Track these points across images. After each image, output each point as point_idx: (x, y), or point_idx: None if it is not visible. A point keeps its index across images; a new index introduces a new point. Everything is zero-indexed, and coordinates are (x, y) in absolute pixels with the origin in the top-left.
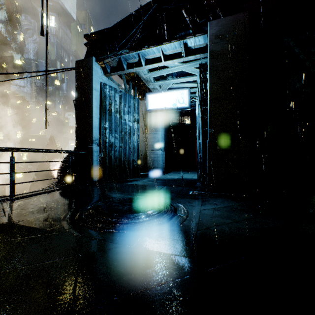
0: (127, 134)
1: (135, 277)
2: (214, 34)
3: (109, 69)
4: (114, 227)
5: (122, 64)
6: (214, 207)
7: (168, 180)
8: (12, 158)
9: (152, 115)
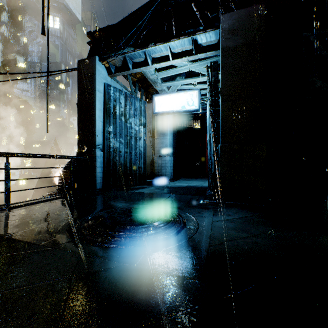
0: (133, 139)
1: (135, 306)
2: (227, 29)
3: (113, 69)
4: (115, 241)
5: (127, 64)
6: (227, 219)
7: (177, 188)
8: (7, 164)
9: (159, 119)
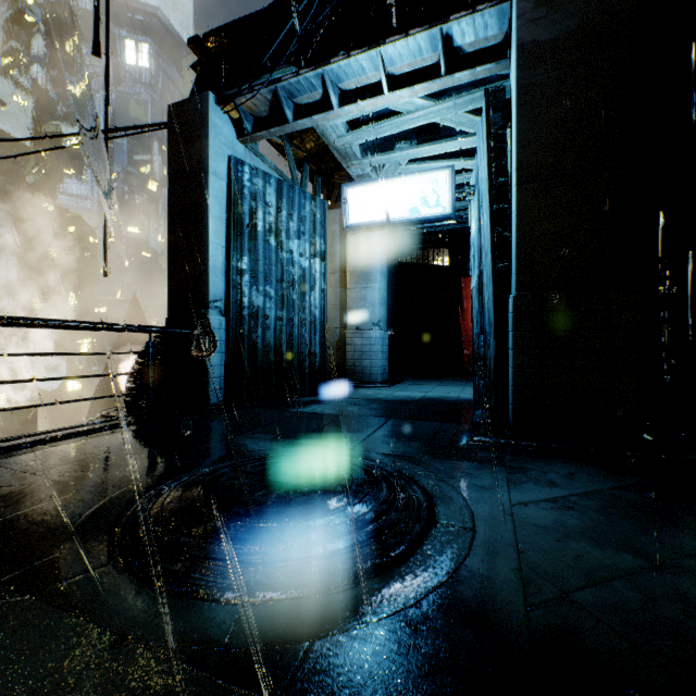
0: (296, 288)
1: None
2: None
3: (249, 124)
4: (223, 576)
5: (282, 110)
6: (552, 497)
7: (399, 403)
8: None
9: (357, 243)
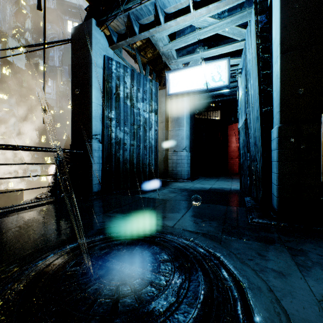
0: (141, 128)
1: None
2: None
3: (115, 37)
4: None
5: (132, 28)
6: None
7: (198, 192)
8: None
9: (174, 107)
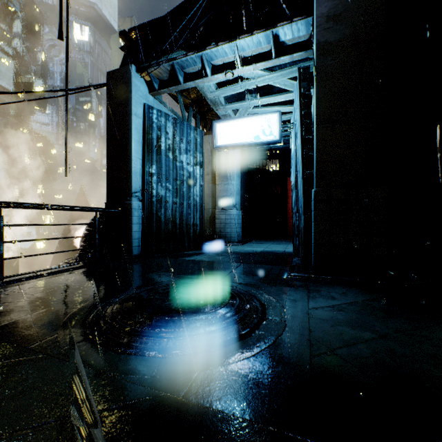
0: (185, 184)
1: None
2: (325, 15)
3: (156, 84)
4: (150, 344)
5: (176, 76)
6: (332, 304)
7: (247, 254)
8: None
9: (222, 156)
